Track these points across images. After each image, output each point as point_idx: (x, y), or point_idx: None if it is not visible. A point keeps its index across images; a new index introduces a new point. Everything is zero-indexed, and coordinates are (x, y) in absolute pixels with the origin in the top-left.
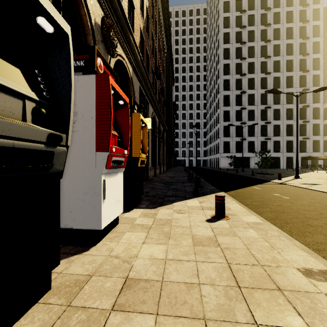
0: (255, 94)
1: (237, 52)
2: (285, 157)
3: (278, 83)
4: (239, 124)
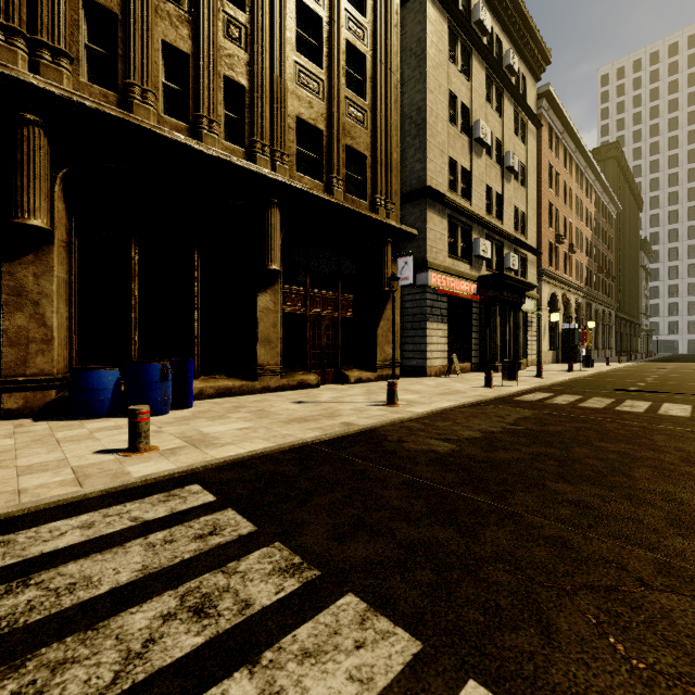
0: None
1: None
2: None
3: None
4: None
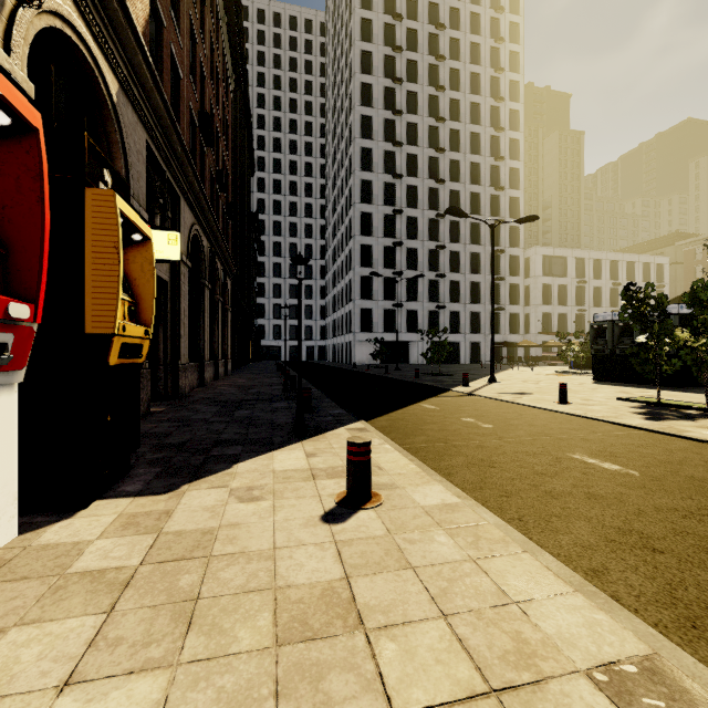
0: (419, 218)
1: (387, 129)
2: (469, 343)
3: (457, 203)
4: (391, 276)
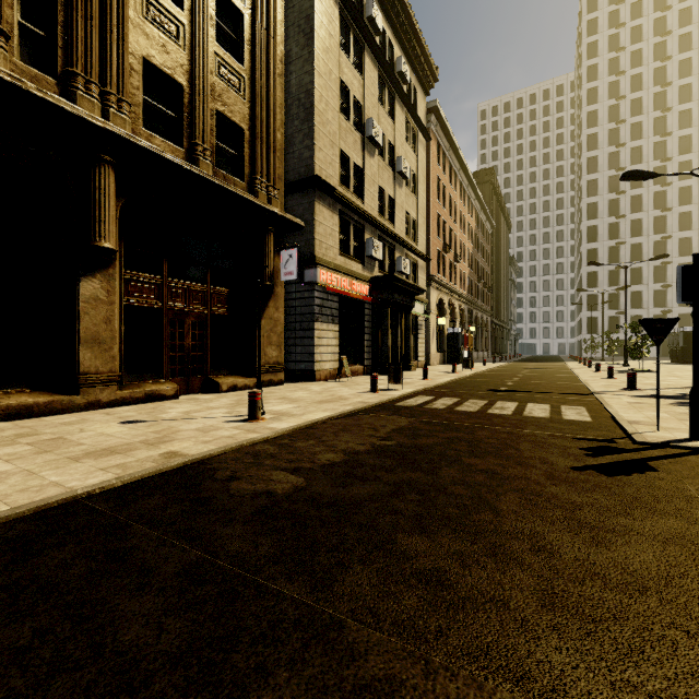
0: (644, 243)
1: (612, 183)
2: None
3: (688, 222)
4: (615, 291)
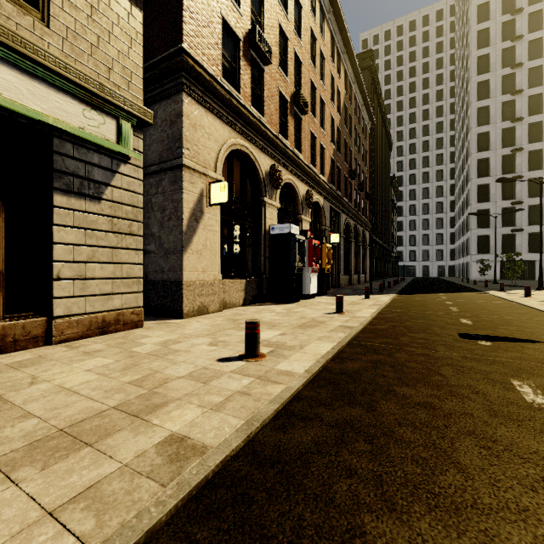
0: None
1: (506, 83)
2: None
3: None
4: (510, 205)
